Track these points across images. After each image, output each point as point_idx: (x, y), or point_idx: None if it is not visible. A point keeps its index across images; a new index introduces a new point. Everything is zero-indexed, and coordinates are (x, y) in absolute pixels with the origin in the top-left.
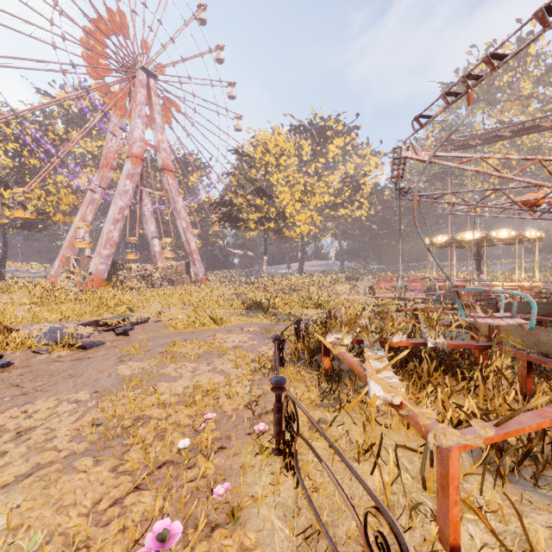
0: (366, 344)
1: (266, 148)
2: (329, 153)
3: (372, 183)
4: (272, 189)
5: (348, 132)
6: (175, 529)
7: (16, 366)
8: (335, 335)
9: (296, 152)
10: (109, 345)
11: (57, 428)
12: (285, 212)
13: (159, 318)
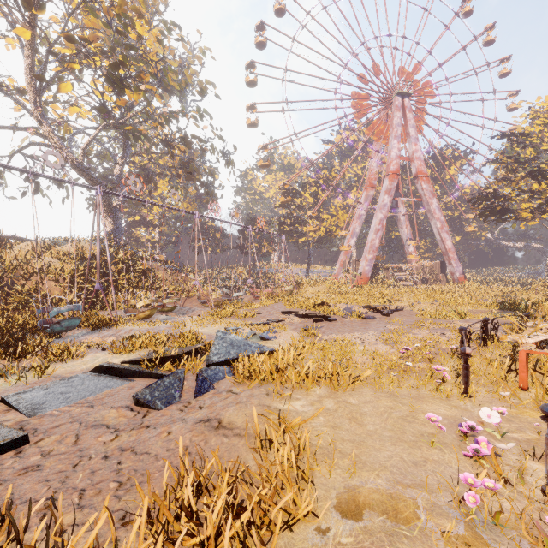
0: None
1: None
2: None
3: None
4: None
5: None
6: (410, 349)
7: (338, 321)
8: (537, 322)
9: None
10: (378, 319)
11: (367, 337)
12: None
13: (411, 309)
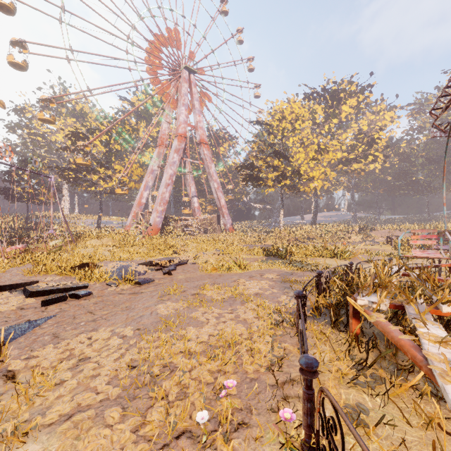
0: (411, 314)
1: (283, 116)
2: (342, 114)
3: (387, 136)
4: (288, 151)
5: (362, 91)
6: None
7: (94, 296)
8: (368, 297)
9: (310, 116)
10: (157, 282)
11: (103, 364)
12: (299, 170)
13: (195, 261)
